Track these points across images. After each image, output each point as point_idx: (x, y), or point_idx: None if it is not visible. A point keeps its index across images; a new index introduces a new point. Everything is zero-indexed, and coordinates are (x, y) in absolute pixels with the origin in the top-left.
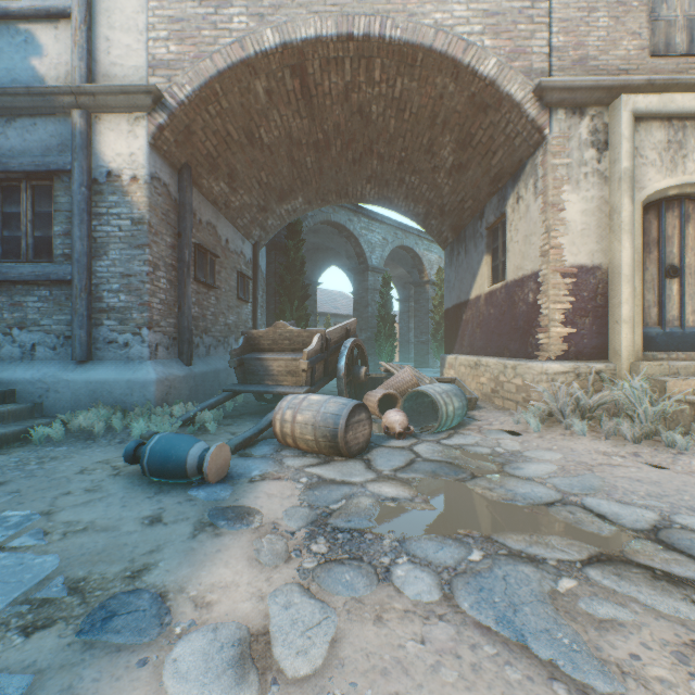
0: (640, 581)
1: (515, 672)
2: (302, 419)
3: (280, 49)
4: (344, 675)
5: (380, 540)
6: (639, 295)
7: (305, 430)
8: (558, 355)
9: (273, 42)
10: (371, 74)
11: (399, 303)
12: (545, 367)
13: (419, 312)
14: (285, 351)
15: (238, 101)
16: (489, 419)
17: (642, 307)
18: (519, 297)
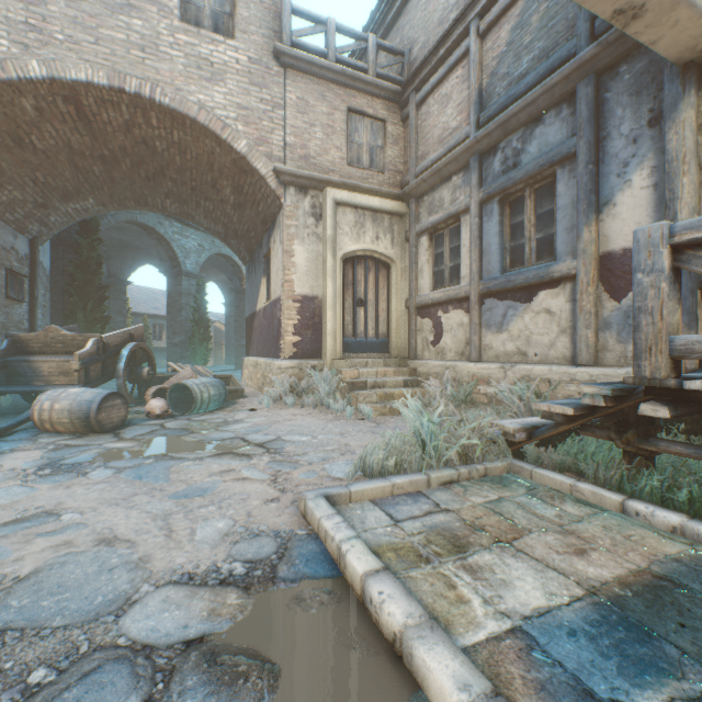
0: (227, 458)
1: (129, 488)
2: (60, 407)
3: (49, 81)
4: (34, 503)
5: (93, 464)
6: (339, 317)
7: (63, 415)
8: (291, 356)
9: (40, 74)
10: (150, 120)
11: (226, 307)
12: (280, 364)
13: (240, 317)
14: (59, 353)
15: (0, 110)
16: (246, 403)
17: (344, 325)
18: (275, 313)
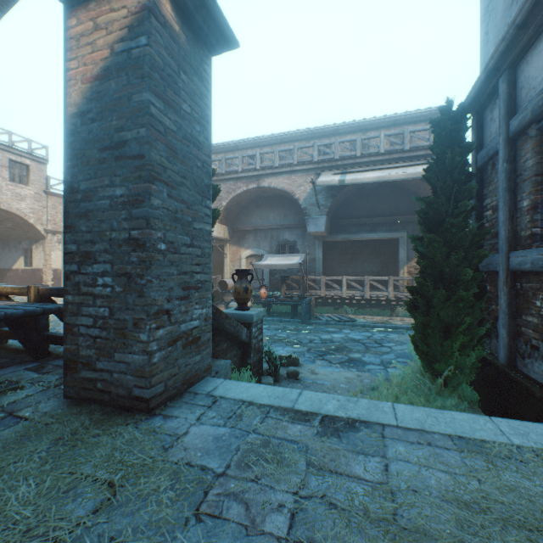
0: None
1: None
2: None
3: None
4: None
5: None
6: None
7: None
8: None
9: None
10: None
11: None
12: None
13: None
14: None
15: None
16: None
17: None
18: (39, 273)
